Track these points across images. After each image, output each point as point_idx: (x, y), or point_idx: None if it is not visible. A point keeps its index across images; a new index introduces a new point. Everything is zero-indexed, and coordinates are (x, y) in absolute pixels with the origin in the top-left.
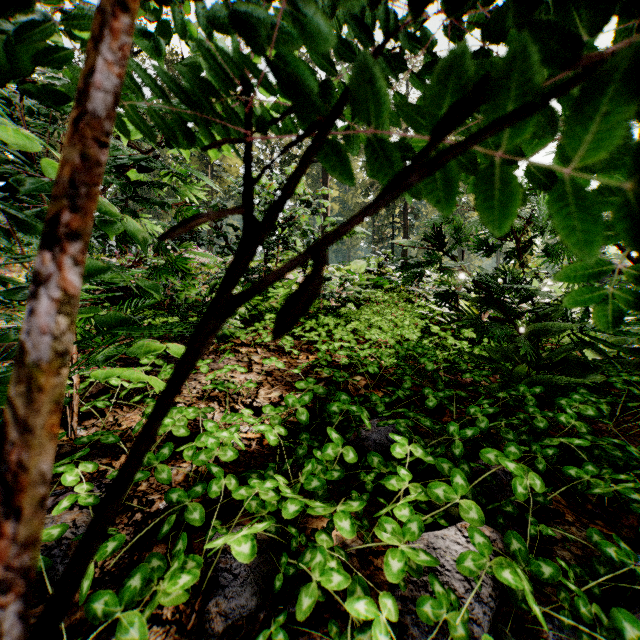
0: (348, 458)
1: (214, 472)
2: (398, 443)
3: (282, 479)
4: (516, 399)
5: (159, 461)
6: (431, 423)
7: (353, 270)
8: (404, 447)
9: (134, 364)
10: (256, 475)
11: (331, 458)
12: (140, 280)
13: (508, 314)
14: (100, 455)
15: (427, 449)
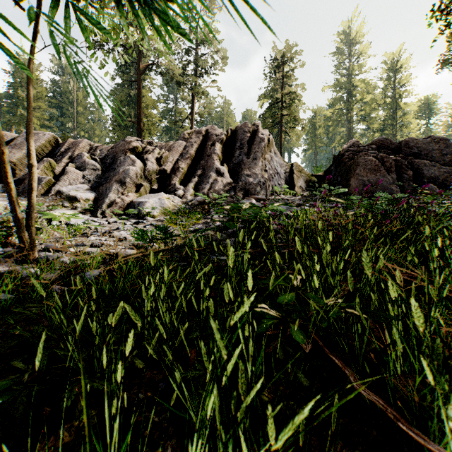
0: None
1: None
2: None
3: None
4: None
5: None
6: None
7: None
8: None
9: None
10: None
11: None
12: None
13: None
14: None
15: None
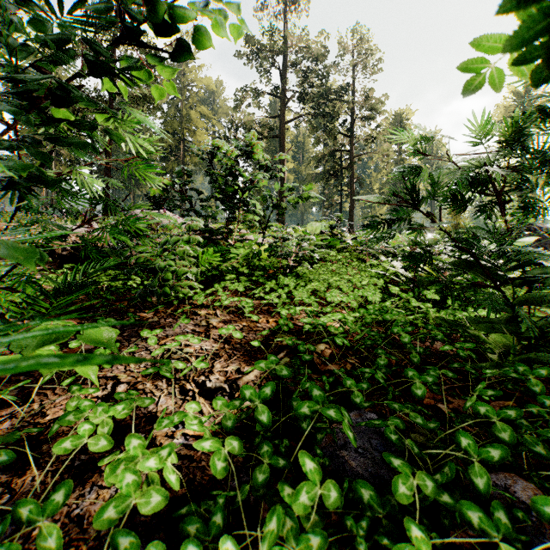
0: (329, 501)
1: (122, 549)
2: (400, 475)
3: (232, 547)
4: (514, 381)
5: (46, 516)
6: (423, 420)
7: (309, 231)
8: (408, 481)
9: None
10: (195, 526)
11: (306, 509)
12: (8, 242)
13: (493, 279)
14: (1, 468)
15: (436, 476)
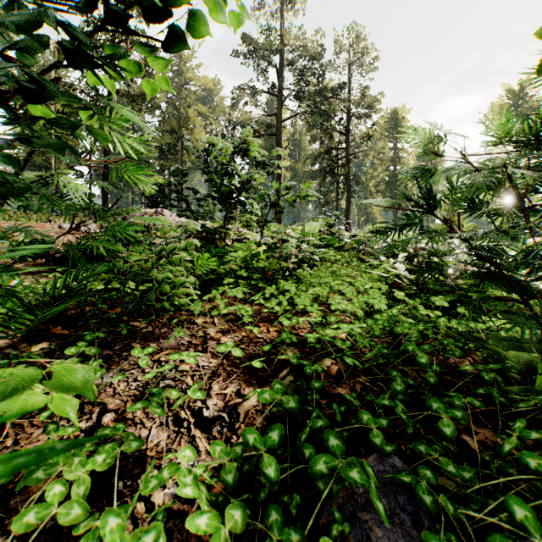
0: None
1: None
2: None
3: None
4: None
5: None
6: (456, 468)
7: (307, 231)
8: None
9: (73, 343)
10: None
11: None
12: None
13: (519, 293)
14: None
15: None
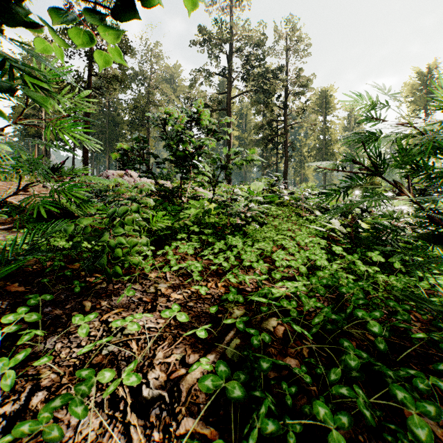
0: None
1: None
2: None
3: None
4: None
5: None
6: None
7: (253, 189)
8: None
9: (26, 301)
10: None
11: None
12: None
13: None
14: None
15: None
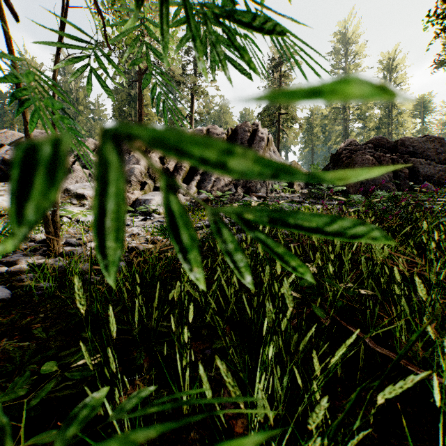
0: None
1: None
2: None
3: None
4: None
5: None
6: None
7: None
8: None
9: None
10: None
11: None
12: None
13: None
14: None
15: None
